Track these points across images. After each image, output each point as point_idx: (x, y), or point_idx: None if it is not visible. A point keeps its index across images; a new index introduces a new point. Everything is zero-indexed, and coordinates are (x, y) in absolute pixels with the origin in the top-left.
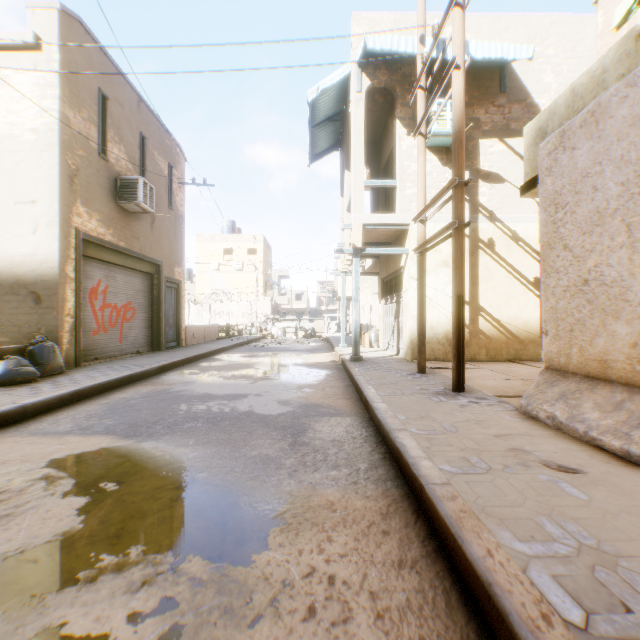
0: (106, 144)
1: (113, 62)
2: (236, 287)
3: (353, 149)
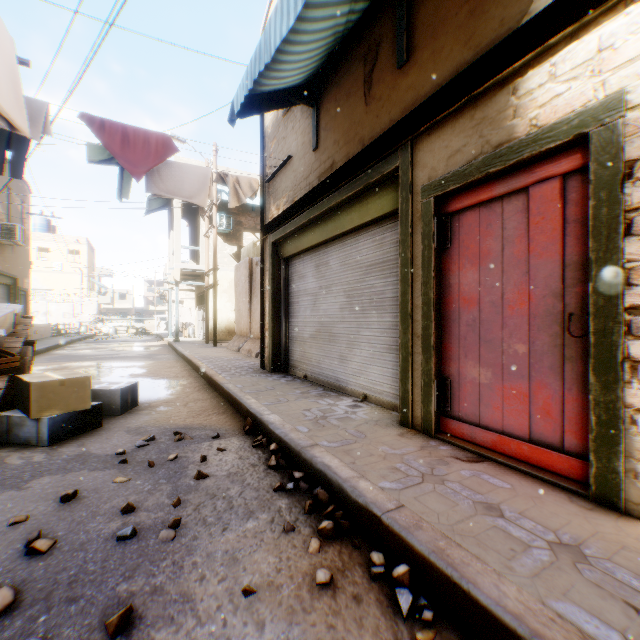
0: None
1: None
2: (55, 287)
3: (175, 228)
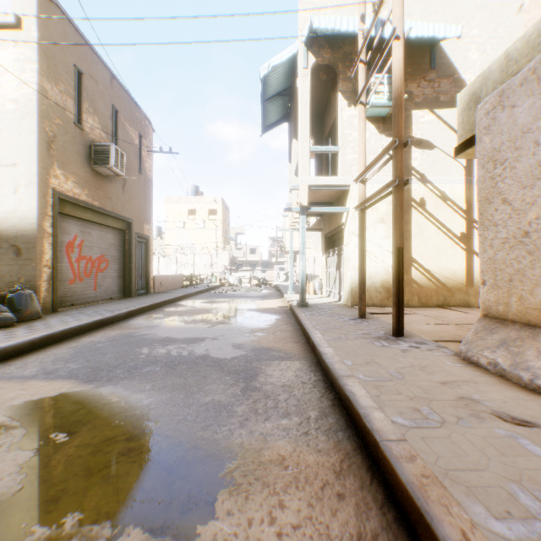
0: (81, 114)
1: (88, 42)
2: (199, 242)
3: (300, 119)
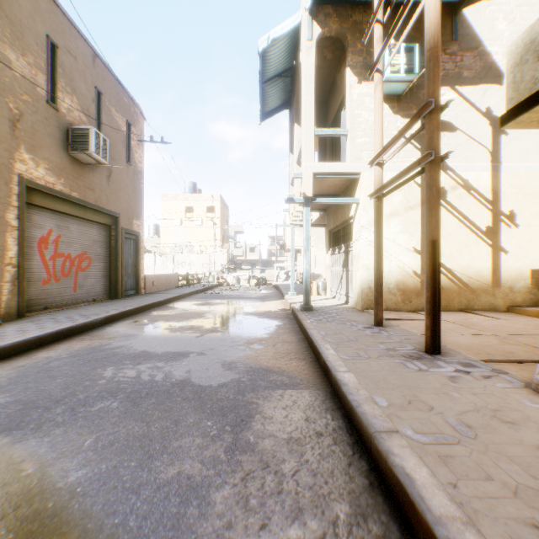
0: (56, 93)
1: (64, 12)
2: (196, 240)
3: (304, 98)
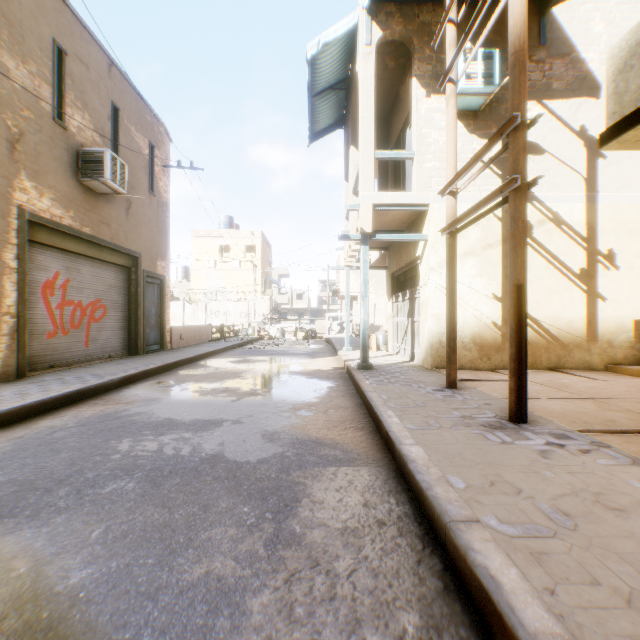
0: (64, 108)
1: (74, 11)
2: (233, 285)
3: (361, 114)
